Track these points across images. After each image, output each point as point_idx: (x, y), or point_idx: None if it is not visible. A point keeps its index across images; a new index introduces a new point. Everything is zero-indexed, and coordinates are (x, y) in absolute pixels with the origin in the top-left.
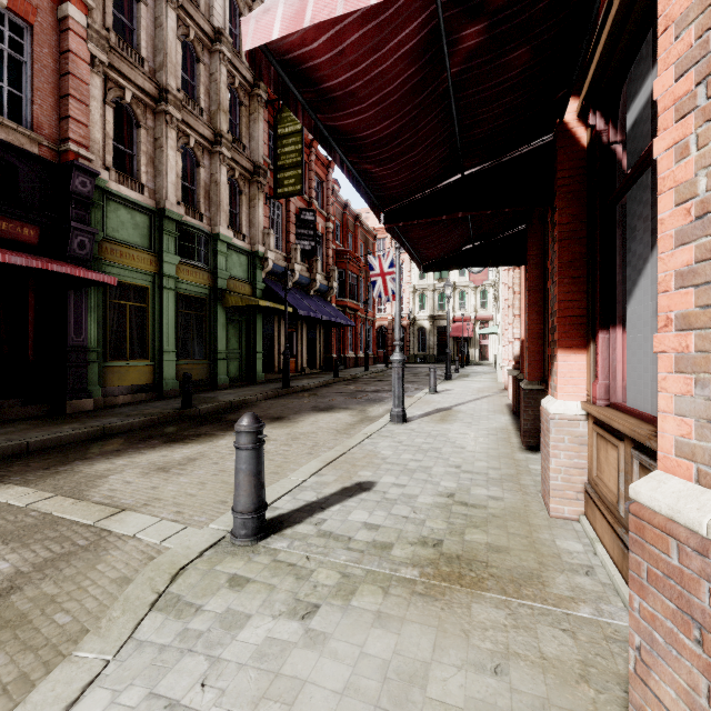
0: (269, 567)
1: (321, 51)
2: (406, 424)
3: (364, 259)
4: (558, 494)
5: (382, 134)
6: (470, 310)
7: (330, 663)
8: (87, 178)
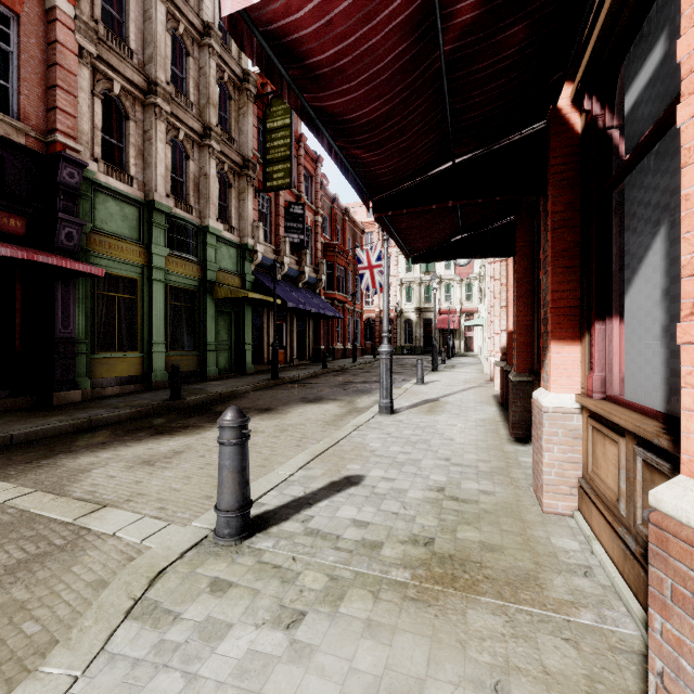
0: (253, 569)
1: (307, 21)
2: (394, 416)
3: (352, 252)
4: (551, 489)
5: (372, 117)
6: (456, 303)
7: (316, 681)
8: (74, 169)
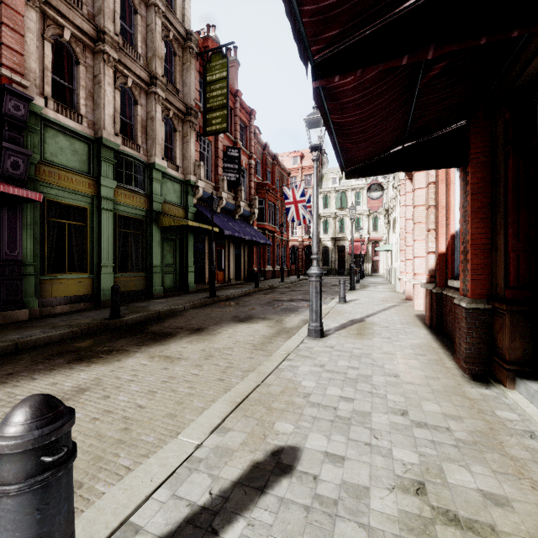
0: None
1: None
2: (324, 340)
3: (280, 191)
4: None
5: None
6: (364, 233)
7: None
8: (20, 102)
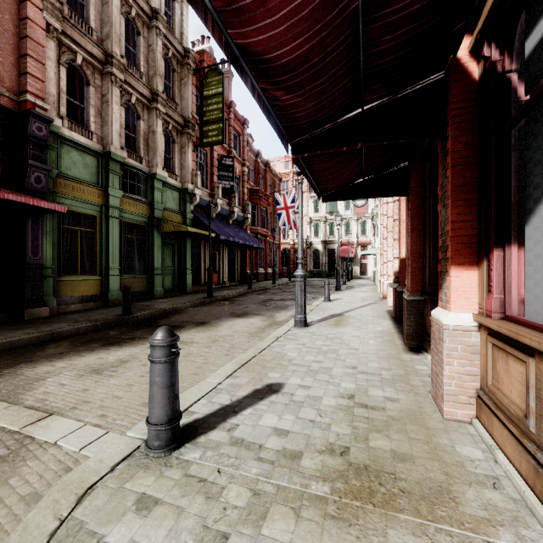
0: (179, 483)
1: None
2: (307, 328)
3: (272, 196)
4: (451, 399)
5: (292, 56)
6: (353, 236)
7: None
8: (42, 124)
